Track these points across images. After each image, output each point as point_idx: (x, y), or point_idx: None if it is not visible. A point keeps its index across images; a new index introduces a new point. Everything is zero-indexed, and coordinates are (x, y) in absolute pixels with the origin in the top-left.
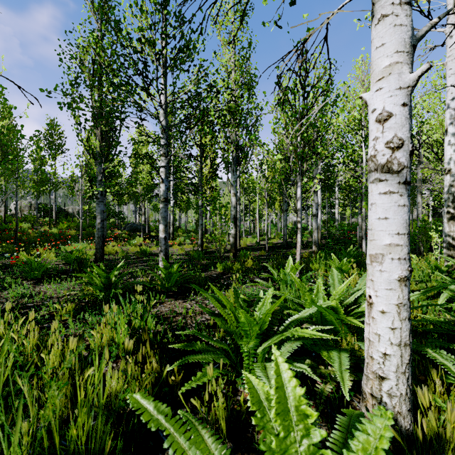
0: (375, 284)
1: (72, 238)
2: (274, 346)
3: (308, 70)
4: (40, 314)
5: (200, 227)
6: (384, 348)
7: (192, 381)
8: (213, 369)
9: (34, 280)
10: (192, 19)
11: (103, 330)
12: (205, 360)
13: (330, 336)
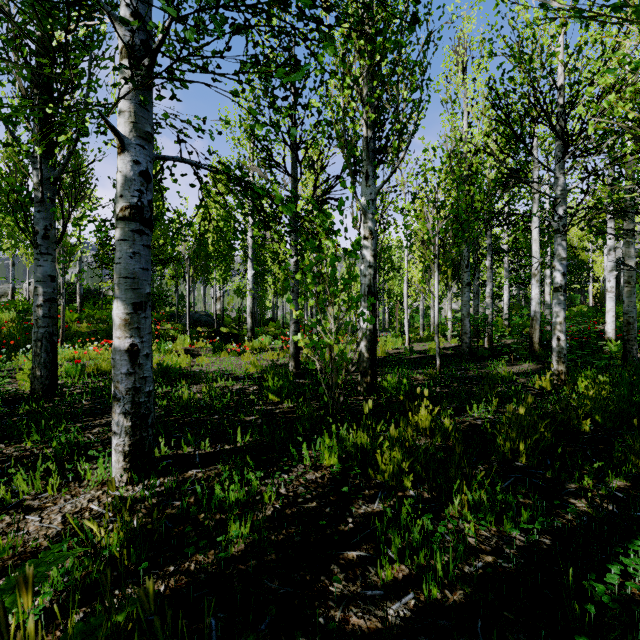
0: None
1: (76, 337)
2: None
3: None
4: None
5: (292, 318)
6: None
7: None
8: None
9: None
10: None
11: None
12: None
13: None
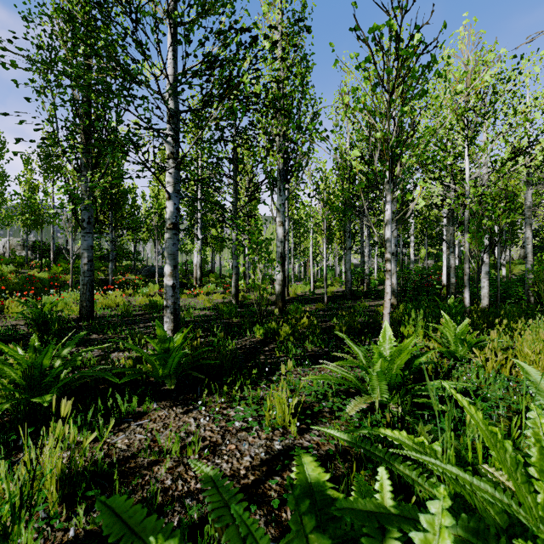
0: None
1: (67, 285)
2: None
3: (406, 7)
4: None
5: (233, 271)
6: None
7: None
8: None
9: None
10: None
11: None
12: None
13: None
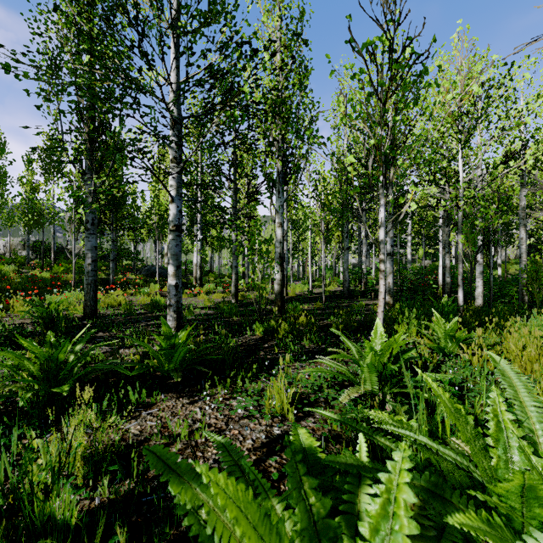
0: None
1: (68, 285)
2: None
3: (399, 21)
4: None
5: (233, 271)
6: None
7: None
8: None
9: None
10: None
11: None
12: None
13: None
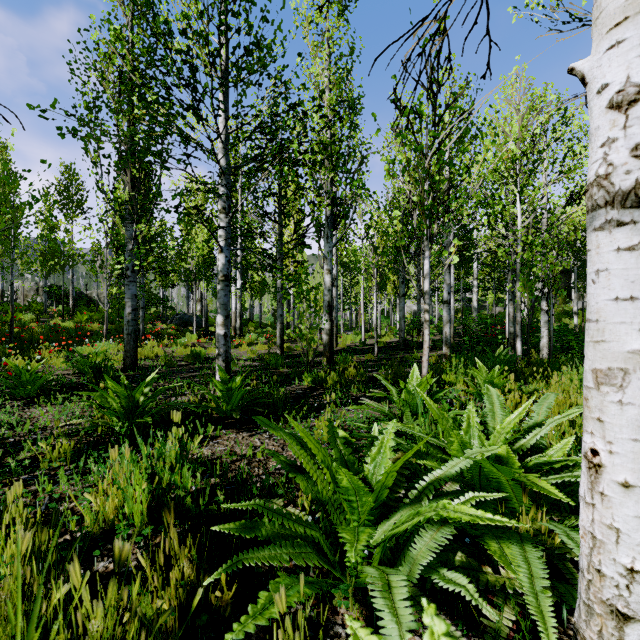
0: (608, 429)
1: (95, 335)
2: (430, 606)
3: (441, 81)
4: (20, 457)
5: (278, 320)
6: (631, 558)
7: (248, 616)
8: (290, 583)
9: (26, 399)
10: (265, 6)
11: (109, 492)
12: (277, 560)
13: (511, 522)
